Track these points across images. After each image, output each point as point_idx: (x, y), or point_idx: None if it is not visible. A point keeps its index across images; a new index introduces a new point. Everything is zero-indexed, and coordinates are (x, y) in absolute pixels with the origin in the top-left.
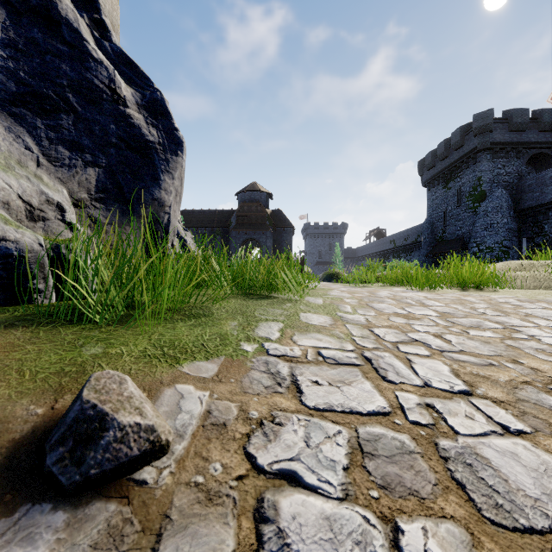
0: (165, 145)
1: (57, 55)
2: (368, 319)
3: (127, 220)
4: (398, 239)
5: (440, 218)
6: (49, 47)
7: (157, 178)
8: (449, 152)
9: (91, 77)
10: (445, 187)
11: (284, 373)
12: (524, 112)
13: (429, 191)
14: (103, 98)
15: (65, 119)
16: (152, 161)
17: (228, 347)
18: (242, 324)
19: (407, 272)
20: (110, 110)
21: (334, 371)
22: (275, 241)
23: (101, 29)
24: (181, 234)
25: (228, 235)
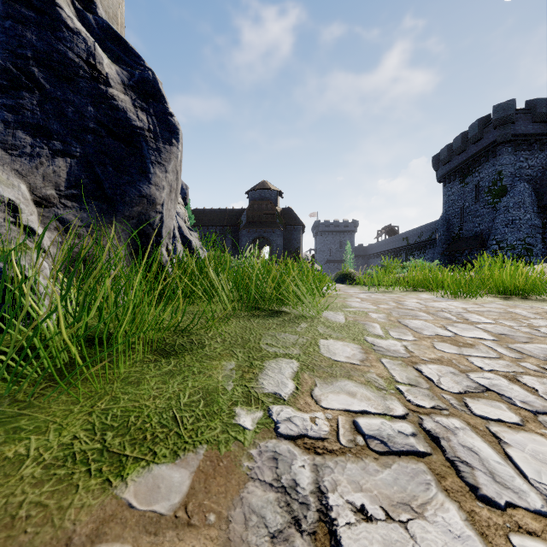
0: (156, 132)
1: (20, 21)
2: (408, 347)
3: (108, 221)
4: (412, 236)
5: (456, 215)
6: (10, 10)
7: (146, 170)
8: (467, 145)
9: (65, 49)
10: (462, 182)
11: (304, 487)
12: None
13: (444, 187)
14: (78, 75)
15: (27, 98)
16: (139, 151)
17: (214, 420)
18: (242, 366)
19: (433, 276)
20: (88, 89)
21: (387, 473)
22: (285, 239)
23: (85, 1)
24: (186, 234)
25: (238, 233)
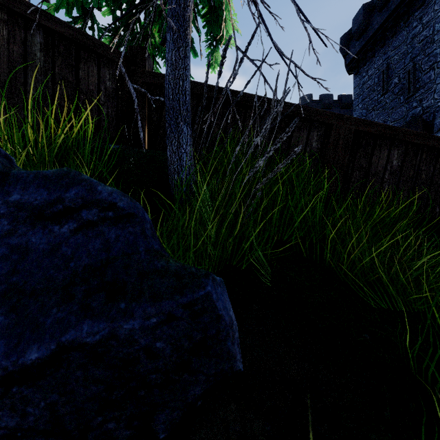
0: None
1: None
2: None
3: None
4: None
5: None
6: None
7: None
8: None
9: None
10: None
11: None
12: (330, 96)
13: None
14: None
15: None
16: None
17: None
18: None
19: None
20: None
21: None
22: None
23: None
24: None
25: None
